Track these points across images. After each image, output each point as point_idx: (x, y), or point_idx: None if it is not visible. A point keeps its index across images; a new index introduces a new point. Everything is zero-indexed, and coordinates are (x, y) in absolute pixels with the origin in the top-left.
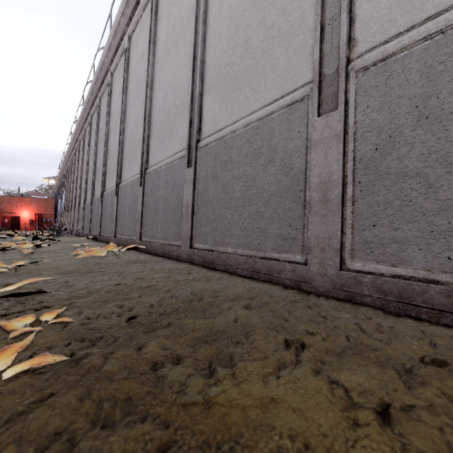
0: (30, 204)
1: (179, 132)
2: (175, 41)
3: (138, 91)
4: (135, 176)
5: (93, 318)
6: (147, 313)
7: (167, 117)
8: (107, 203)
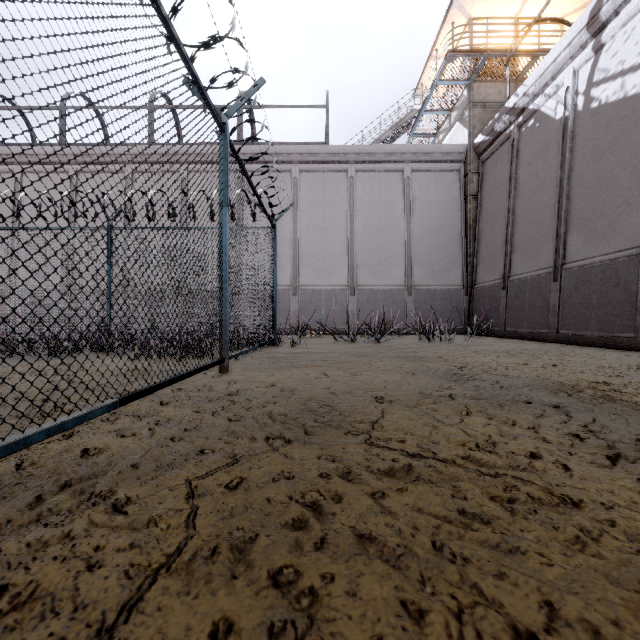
0: None
1: None
2: None
3: None
4: None
5: None
6: None
7: None
8: None
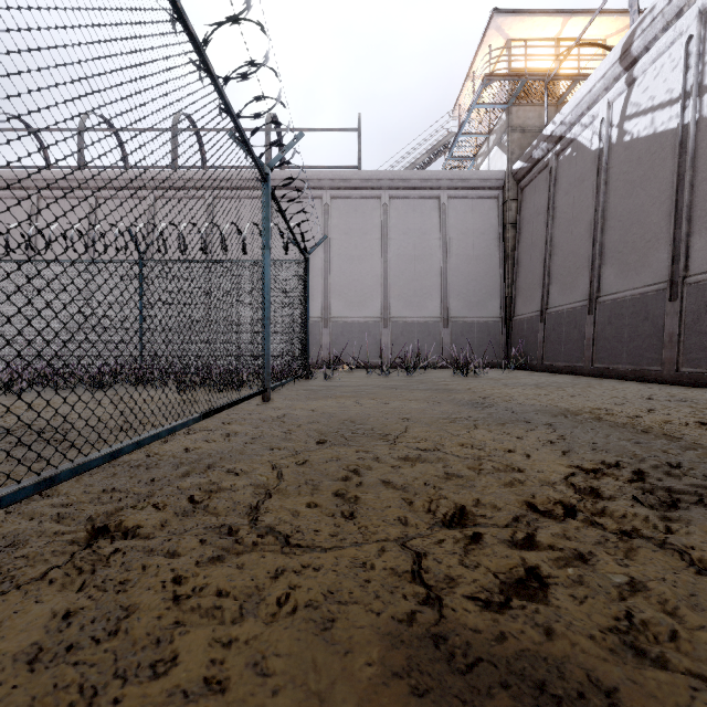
0: None
1: None
2: None
3: None
4: None
5: None
6: None
7: None
8: None
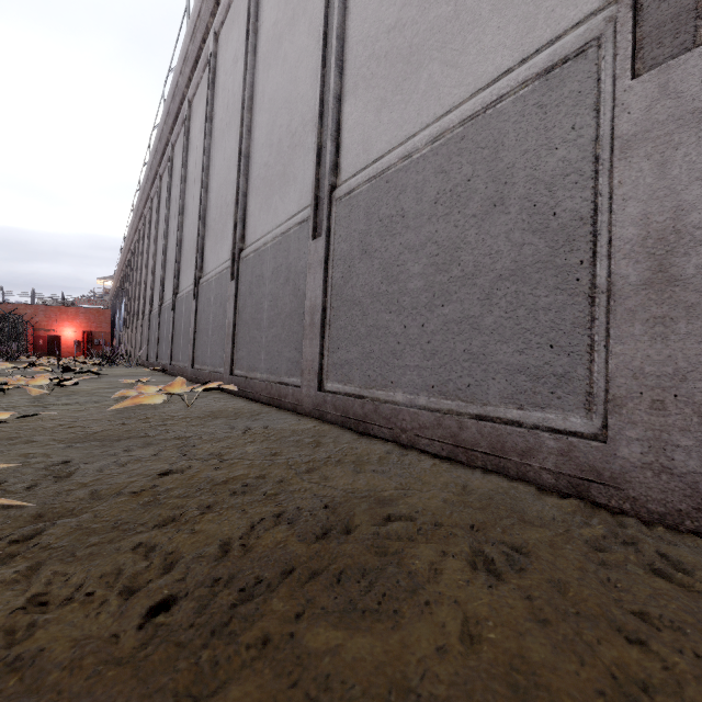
0: (75, 317)
1: (298, 177)
2: (290, 17)
3: (229, 121)
4: (224, 264)
5: (56, 602)
6: (207, 588)
7: (276, 154)
8: (181, 312)
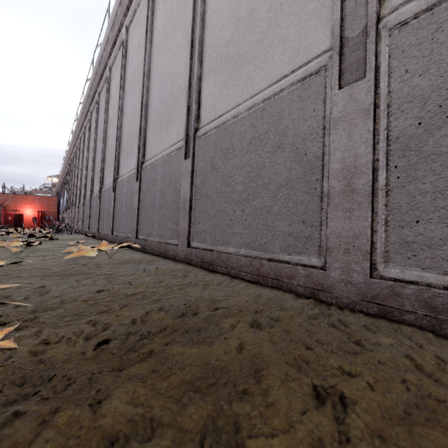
0: (33, 201)
1: (176, 121)
2: (172, 25)
3: (135, 83)
4: (132, 171)
5: (53, 343)
6: (125, 336)
7: (164, 106)
8: (105, 200)
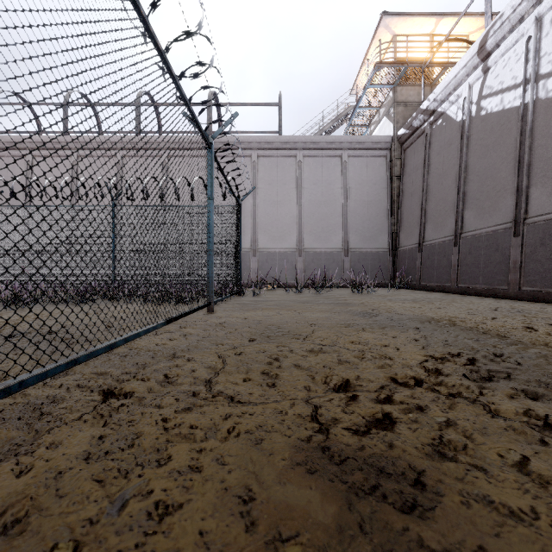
0: None
1: None
2: None
3: None
4: None
5: None
6: None
7: None
8: None
